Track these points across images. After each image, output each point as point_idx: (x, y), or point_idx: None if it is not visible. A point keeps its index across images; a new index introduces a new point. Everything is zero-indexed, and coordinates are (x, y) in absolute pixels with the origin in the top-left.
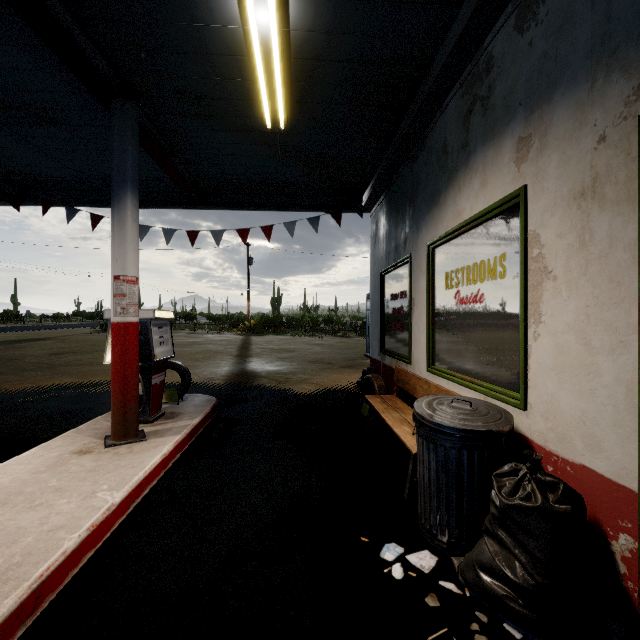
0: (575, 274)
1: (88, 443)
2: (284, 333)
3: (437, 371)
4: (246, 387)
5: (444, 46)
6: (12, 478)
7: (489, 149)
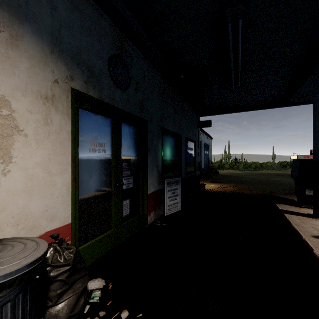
0: (42, 137)
1: None
2: None
3: None
4: None
5: None
6: None
7: None
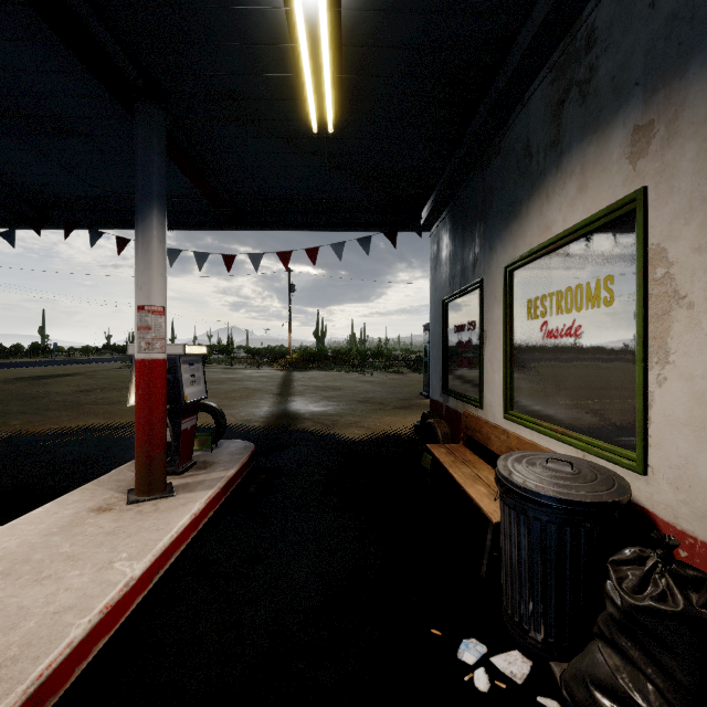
0: None
1: (109, 498)
2: (329, 368)
3: (517, 418)
4: (288, 431)
5: (529, 22)
6: (20, 541)
7: (590, 145)
